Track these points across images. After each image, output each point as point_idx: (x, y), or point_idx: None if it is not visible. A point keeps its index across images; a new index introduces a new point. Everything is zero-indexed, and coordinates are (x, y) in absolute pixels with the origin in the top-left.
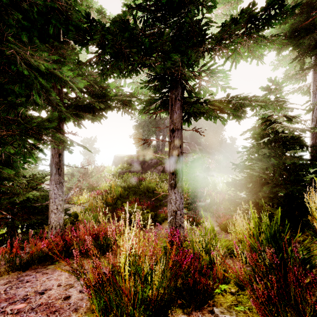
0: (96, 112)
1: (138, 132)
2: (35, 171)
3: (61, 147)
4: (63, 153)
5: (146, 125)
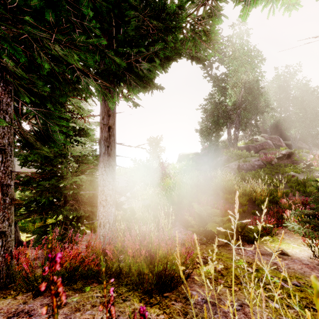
0: (154, 61)
1: (205, 126)
2: (86, 151)
3: (111, 118)
4: (113, 126)
5: (215, 117)
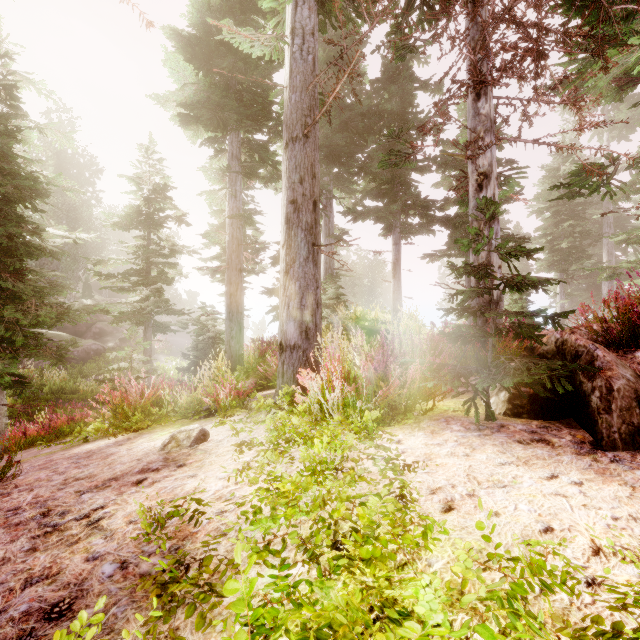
0: None
1: None
2: None
3: None
4: None
5: None
